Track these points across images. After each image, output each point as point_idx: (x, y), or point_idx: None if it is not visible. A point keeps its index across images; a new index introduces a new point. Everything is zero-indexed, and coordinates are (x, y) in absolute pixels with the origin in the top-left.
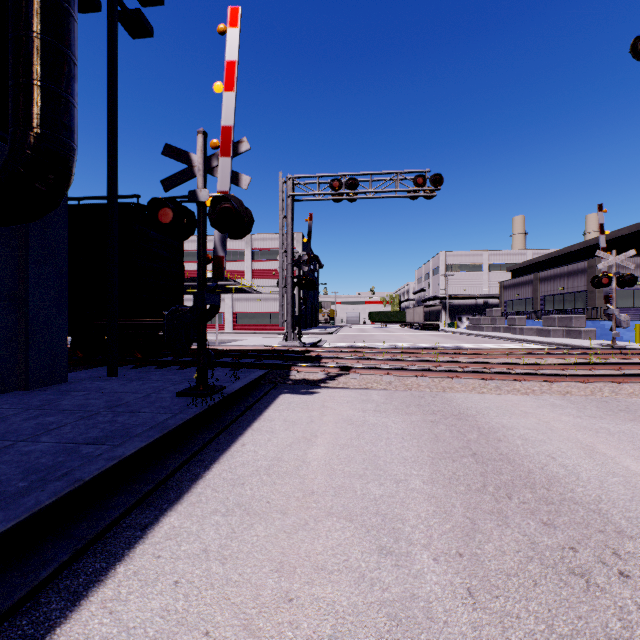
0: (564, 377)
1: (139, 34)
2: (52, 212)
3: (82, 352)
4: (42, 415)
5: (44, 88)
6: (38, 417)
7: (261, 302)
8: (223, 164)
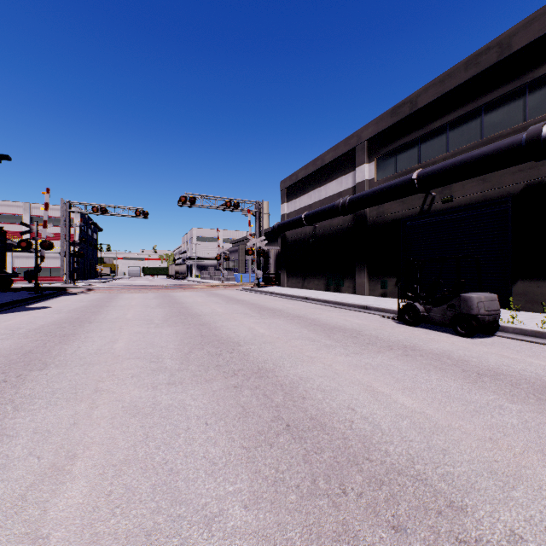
0: (162, 289)
1: None
2: None
3: None
4: None
5: None
6: None
7: None
8: (44, 230)
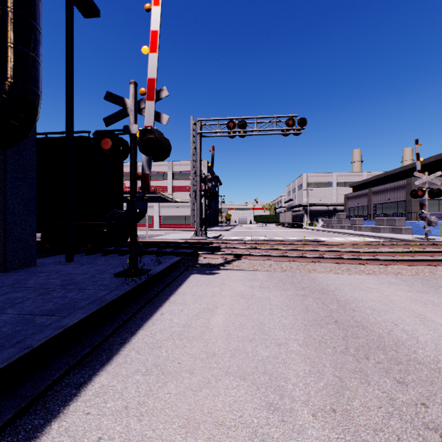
0: (395, 262)
1: (89, 15)
2: (24, 142)
3: (49, 244)
4: (12, 291)
5: (15, 49)
6: (8, 293)
7: (179, 208)
8: (149, 106)
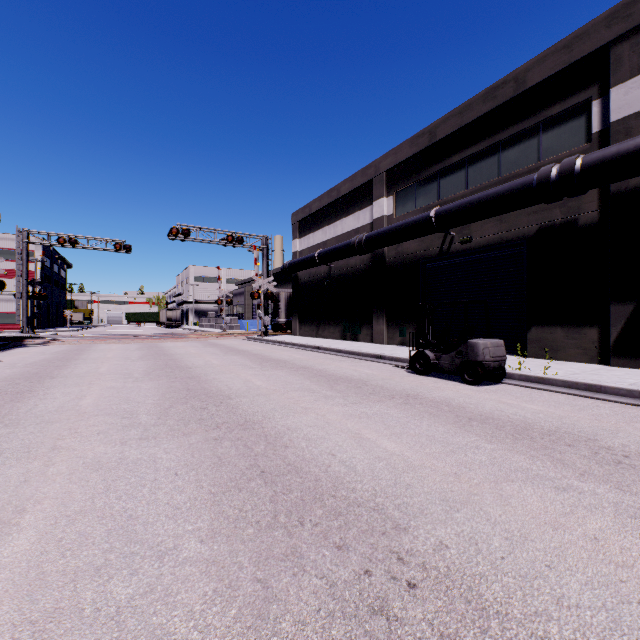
0: (148, 339)
1: None
2: None
3: None
4: None
5: None
6: None
7: None
8: None
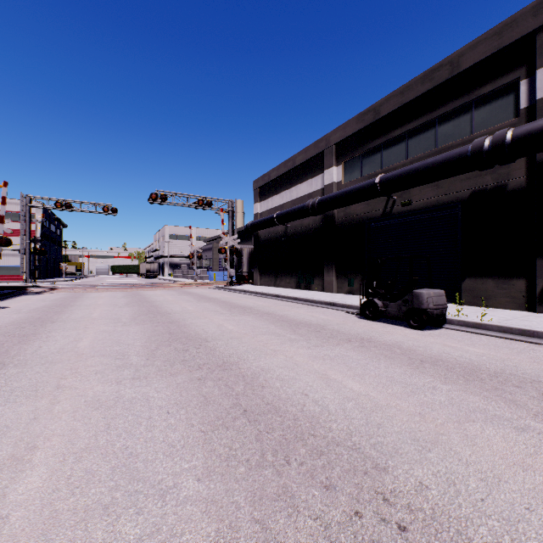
0: (131, 288)
1: None
2: None
3: None
4: None
5: None
6: None
7: None
8: (1, 226)
